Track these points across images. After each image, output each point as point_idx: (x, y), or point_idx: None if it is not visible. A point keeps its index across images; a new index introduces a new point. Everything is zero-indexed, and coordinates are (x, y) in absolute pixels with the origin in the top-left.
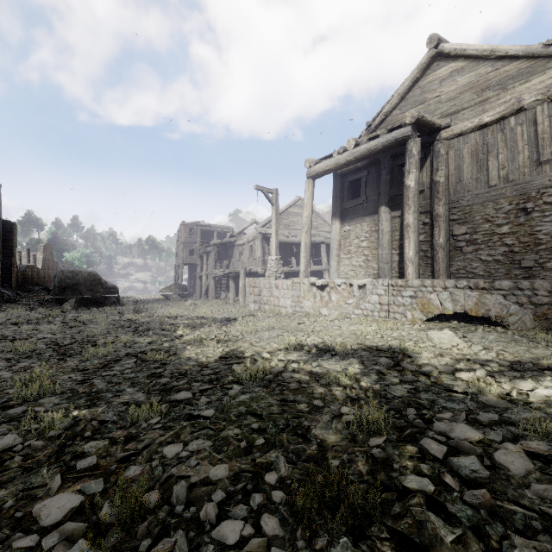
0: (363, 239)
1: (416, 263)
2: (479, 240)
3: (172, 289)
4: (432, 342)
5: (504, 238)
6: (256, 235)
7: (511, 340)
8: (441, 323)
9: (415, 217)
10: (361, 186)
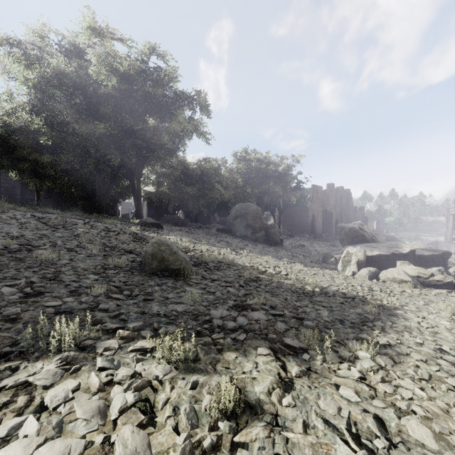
0: None
1: None
2: None
3: (433, 244)
4: None
5: None
6: None
7: None
8: None
9: None
10: None
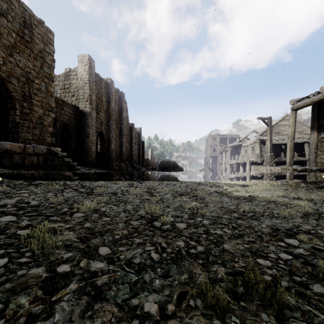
0: None
1: None
2: None
3: (205, 169)
4: None
5: None
6: (256, 140)
7: None
8: None
9: None
10: None
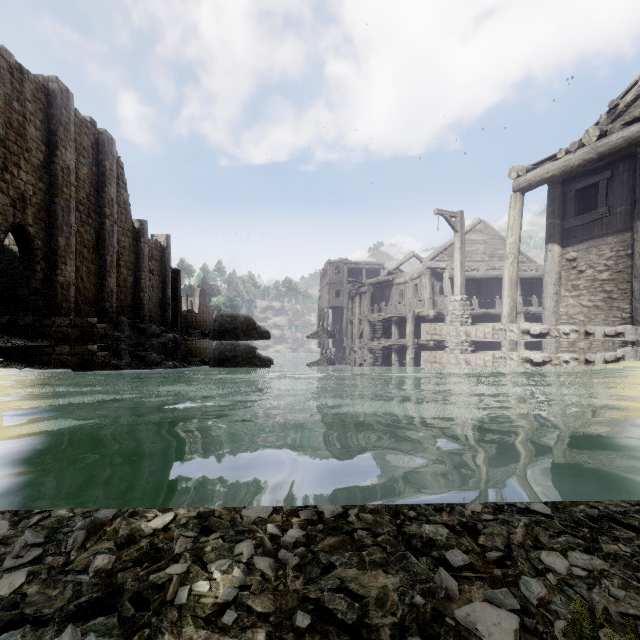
0: (602, 268)
1: None
2: None
3: (319, 335)
4: None
5: None
6: (423, 270)
7: None
8: None
9: None
10: (599, 194)
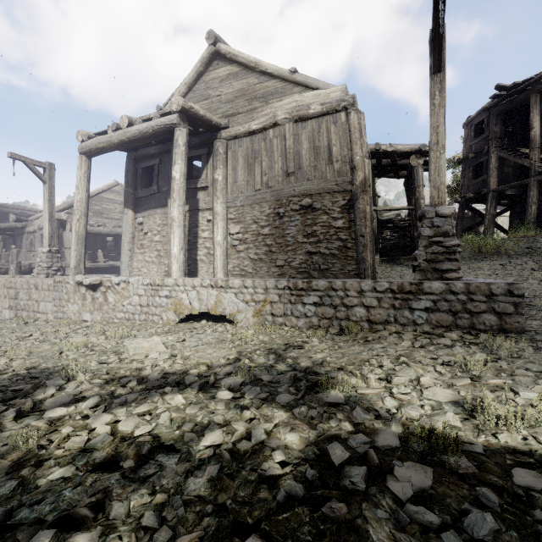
0: (156, 232)
1: (181, 260)
2: (249, 239)
3: None
4: (128, 354)
5: (266, 239)
6: None
7: (220, 340)
8: (192, 323)
9: (180, 212)
10: (154, 175)
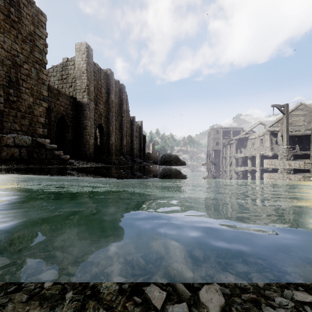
0: None
1: None
2: None
3: (208, 163)
4: None
5: None
6: (265, 132)
7: None
8: None
9: None
10: None
